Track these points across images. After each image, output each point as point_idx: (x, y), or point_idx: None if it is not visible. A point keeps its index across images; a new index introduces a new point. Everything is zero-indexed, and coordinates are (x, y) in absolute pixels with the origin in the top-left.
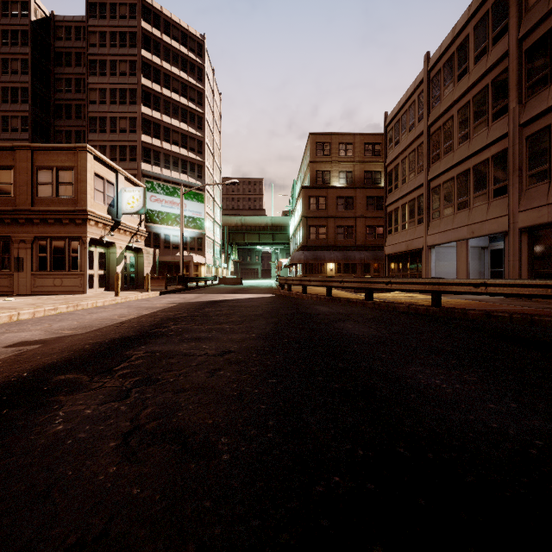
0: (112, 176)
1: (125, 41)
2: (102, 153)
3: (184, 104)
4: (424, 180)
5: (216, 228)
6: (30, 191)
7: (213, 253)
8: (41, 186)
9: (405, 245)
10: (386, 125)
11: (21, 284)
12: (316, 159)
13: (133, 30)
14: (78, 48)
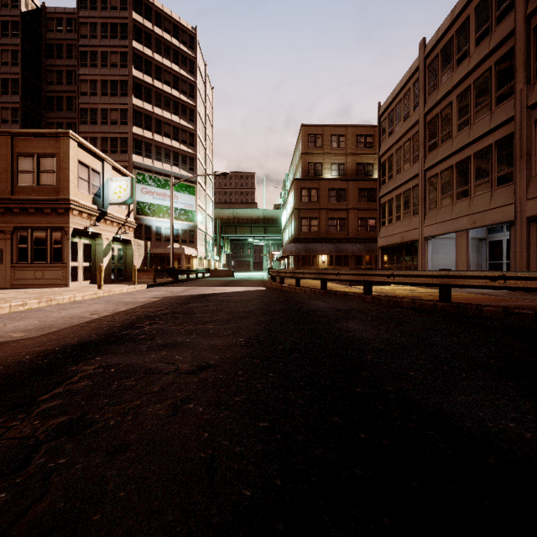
0: (98, 164)
1: (116, 33)
2: (93, 144)
3: (175, 97)
4: (420, 170)
5: (208, 220)
6: (10, 178)
7: (205, 245)
8: (22, 174)
9: (400, 237)
10: (380, 115)
11: (1, 276)
12: (308, 151)
13: (124, 21)
14: (70, 40)
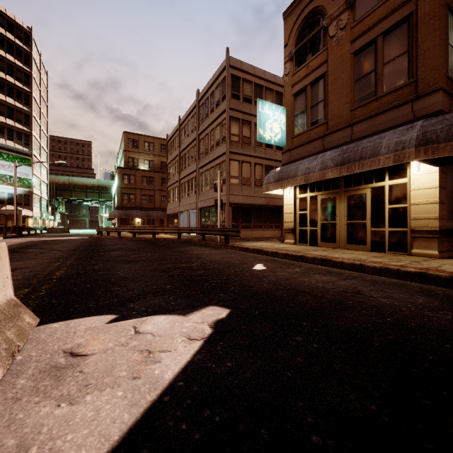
0: None
1: None
2: None
3: (10, 82)
4: (179, 179)
5: (42, 186)
6: None
7: (40, 207)
8: None
9: (173, 210)
10: (167, 141)
11: None
12: (128, 149)
13: None
14: None
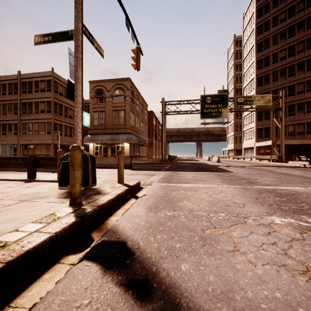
0: None
1: None
2: None
3: None
4: None
5: None
6: None
7: None
8: None
9: None
10: None
11: None
12: None
13: None
14: None
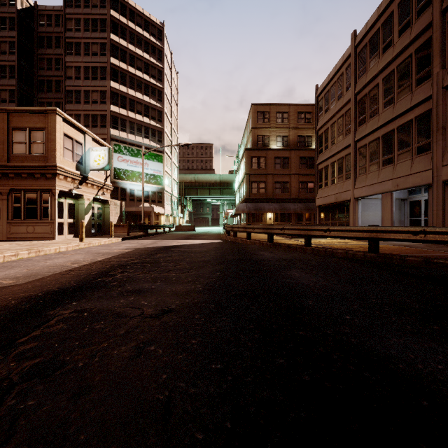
0: (80, 137)
1: (96, 27)
2: (77, 120)
3: (146, 80)
4: (352, 141)
5: (173, 184)
6: (6, 148)
7: (171, 204)
8: (16, 145)
9: (334, 197)
10: (317, 95)
11: None
12: (257, 126)
13: (103, 17)
14: (58, 33)
